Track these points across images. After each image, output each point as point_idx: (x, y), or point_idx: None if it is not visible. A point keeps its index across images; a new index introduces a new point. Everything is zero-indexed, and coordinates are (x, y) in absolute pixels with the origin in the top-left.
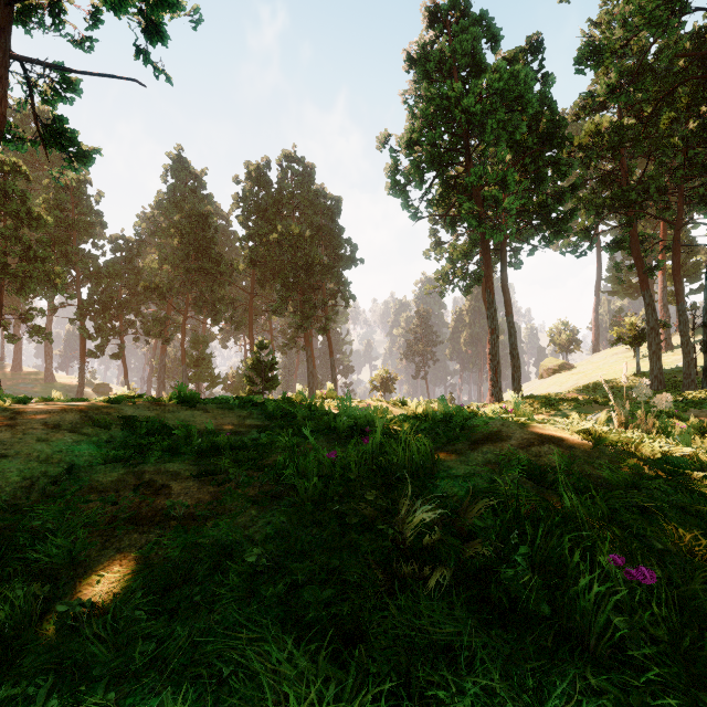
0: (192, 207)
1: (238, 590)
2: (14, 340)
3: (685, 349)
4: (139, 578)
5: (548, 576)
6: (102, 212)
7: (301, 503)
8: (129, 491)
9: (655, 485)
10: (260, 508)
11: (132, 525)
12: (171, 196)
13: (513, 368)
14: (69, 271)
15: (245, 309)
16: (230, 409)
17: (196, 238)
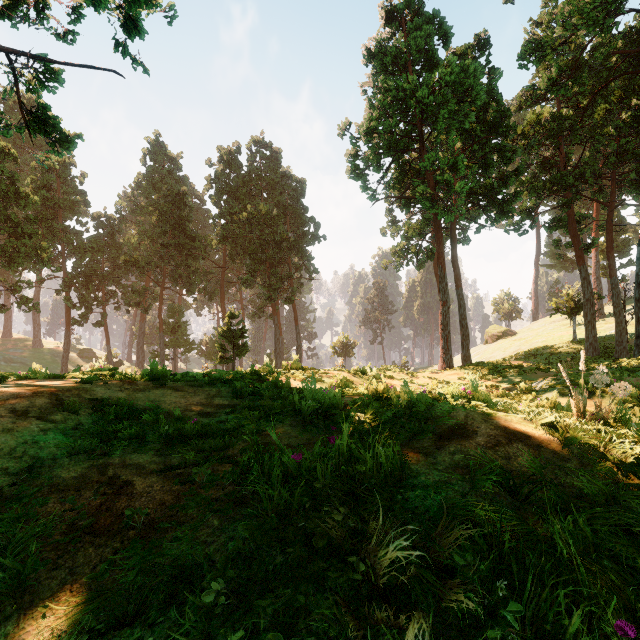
0: (169, 187)
1: (194, 634)
2: (4, 310)
3: (617, 319)
4: (89, 609)
5: (541, 634)
6: (85, 192)
7: (264, 515)
8: (91, 489)
9: (636, 501)
10: (222, 517)
11: (88, 535)
12: (150, 177)
13: (462, 336)
14: (55, 246)
15: (218, 281)
16: (199, 386)
17: (172, 216)
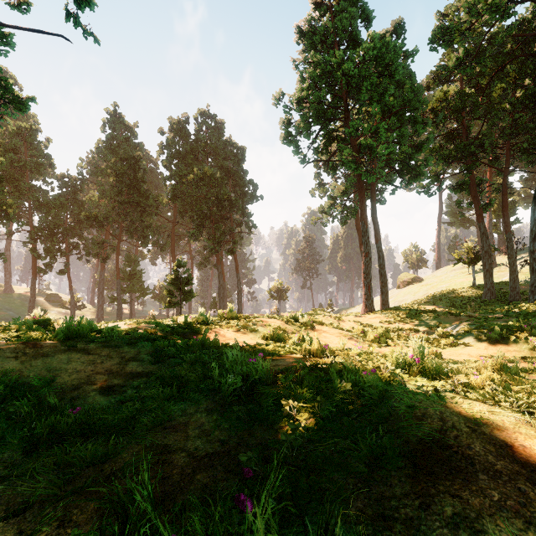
0: (125, 152)
1: None
2: None
3: (512, 268)
4: None
5: None
6: (50, 155)
7: None
8: None
9: None
10: None
11: None
12: (109, 143)
13: (381, 283)
14: (22, 202)
15: (169, 235)
16: (117, 347)
17: (128, 177)
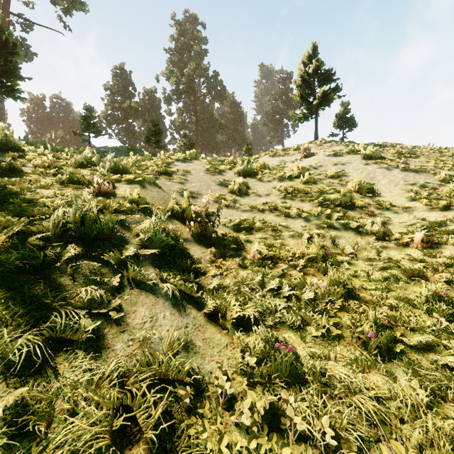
0: None
1: None
2: None
3: None
4: None
5: None
6: None
7: None
8: None
9: None
10: None
11: None
12: None
13: None
14: None
15: None
16: None
17: None
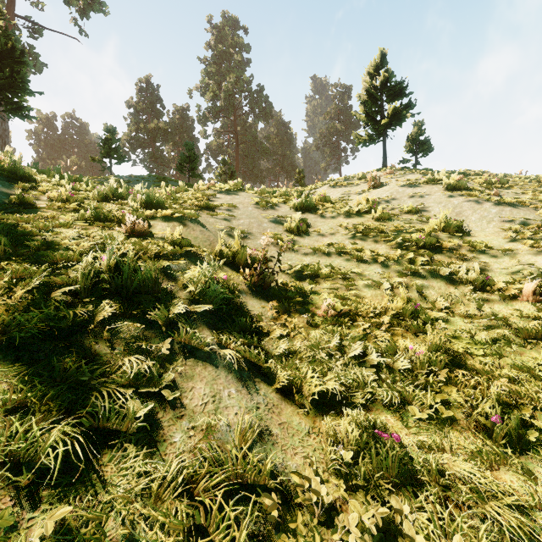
0: None
1: None
2: None
3: None
4: None
5: None
6: None
7: None
8: None
9: None
10: None
11: None
12: None
13: None
14: None
15: None
16: None
17: None
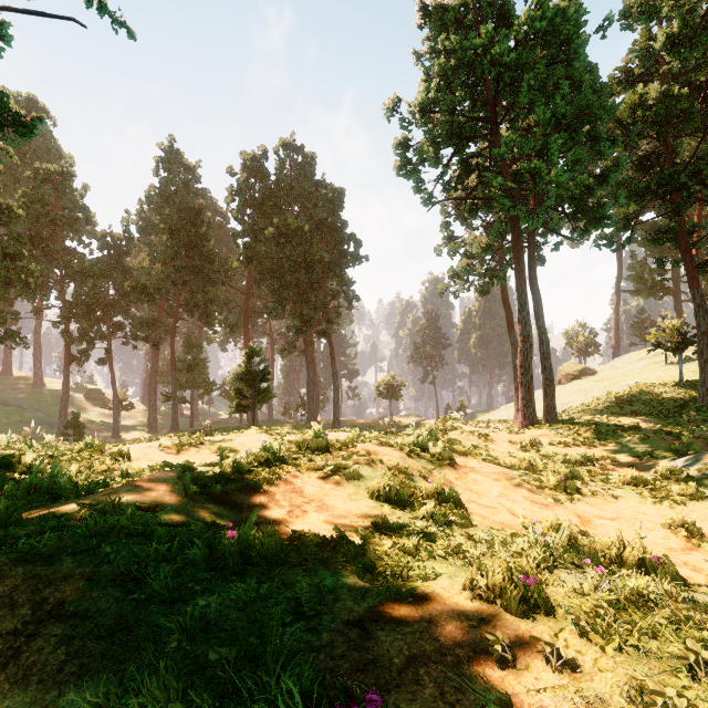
0: (183, 200)
1: None
2: None
3: None
4: None
5: None
6: (88, 207)
7: None
8: None
9: None
10: None
11: None
12: (163, 189)
13: (544, 381)
14: (52, 270)
15: (241, 311)
16: (48, 560)
17: (187, 234)
